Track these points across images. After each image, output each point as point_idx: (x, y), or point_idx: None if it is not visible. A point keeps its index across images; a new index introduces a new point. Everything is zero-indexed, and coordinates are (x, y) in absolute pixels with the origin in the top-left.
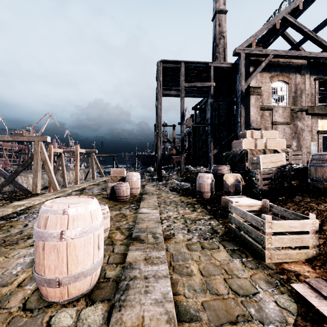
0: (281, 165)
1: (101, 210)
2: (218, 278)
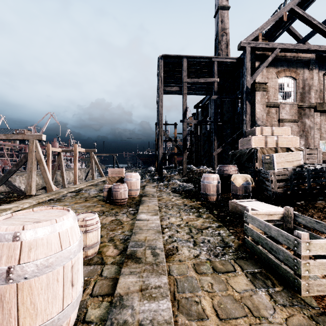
0: (298, 165)
1: (89, 221)
2: (241, 324)
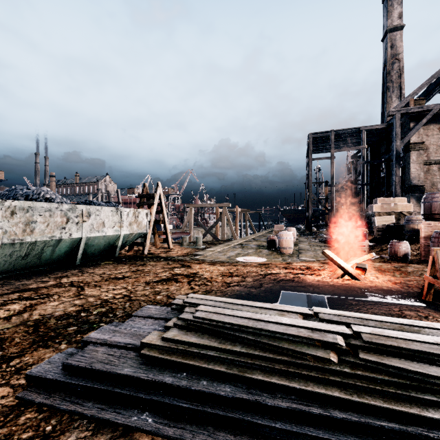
0: (391, 223)
1: None
2: None
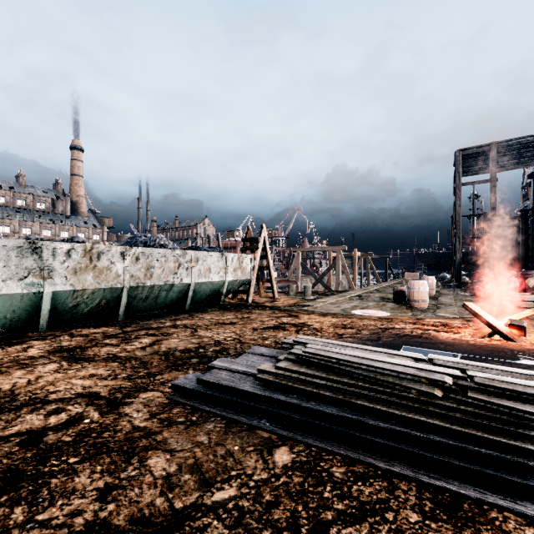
0: None
1: None
2: None
